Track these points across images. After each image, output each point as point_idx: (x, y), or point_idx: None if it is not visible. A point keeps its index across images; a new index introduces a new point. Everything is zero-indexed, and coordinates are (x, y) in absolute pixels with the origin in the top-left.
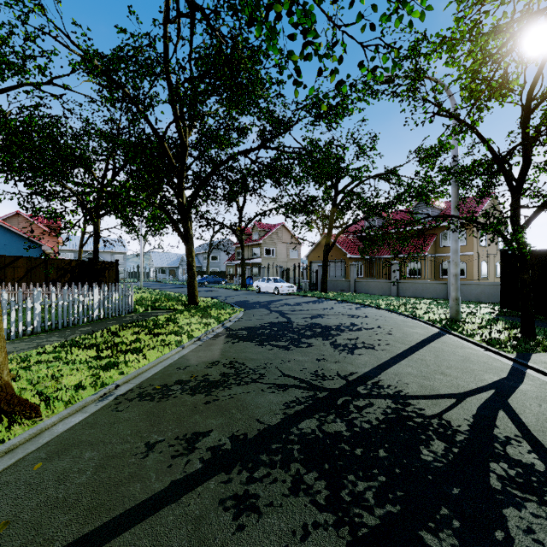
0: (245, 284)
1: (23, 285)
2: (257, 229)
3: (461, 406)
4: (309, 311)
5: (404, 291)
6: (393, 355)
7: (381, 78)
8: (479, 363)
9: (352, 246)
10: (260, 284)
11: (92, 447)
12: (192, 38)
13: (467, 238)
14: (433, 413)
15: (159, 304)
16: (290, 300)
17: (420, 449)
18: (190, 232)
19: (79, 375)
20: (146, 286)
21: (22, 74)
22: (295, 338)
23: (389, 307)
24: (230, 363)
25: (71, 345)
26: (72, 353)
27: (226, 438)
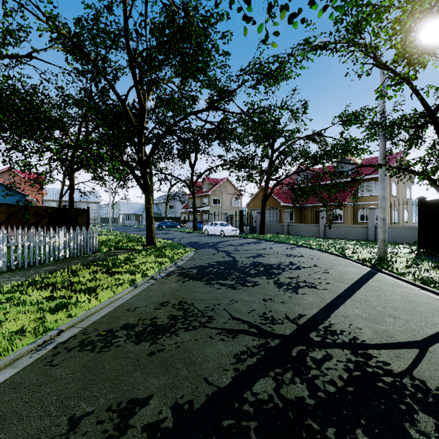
0: (196, 227)
1: (2, 228)
2: (206, 183)
3: (428, 359)
4: (251, 251)
5: (330, 234)
6: (336, 295)
7: (331, 17)
8: (423, 304)
9: (285, 196)
10: (208, 227)
11: (3, 424)
12: (147, 3)
13: None
14: (401, 369)
15: (121, 245)
16: (234, 241)
17: (405, 428)
18: (148, 183)
19: (23, 319)
20: (115, 230)
21: (2, 45)
22: (240, 276)
23: (320, 247)
24: (179, 304)
25: (28, 285)
26: (27, 293)
27: (167, 408)
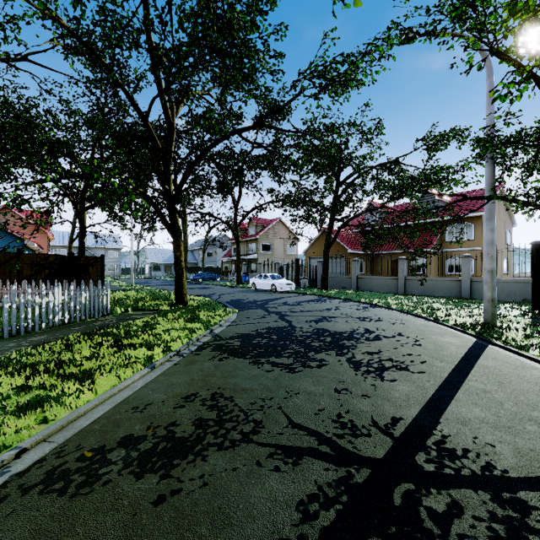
0: (241, 280)
1: None
2: (254, 224)
3: None
4: (312, 312)
5: (412, 289)
6: (440, 383)
7: None
8: None
9: (353, 241)
10: (256, 281)
11: None
12: None
13: (476, 232)
14: None
15: (142, 304)
16: (289, 298)
17: None
18: (178, 224)
19: None
20: (138, 283)
21: None
22: (300, 351)
23: (401, 307)
24: (212, 398)
25: None
26: None
27: None
